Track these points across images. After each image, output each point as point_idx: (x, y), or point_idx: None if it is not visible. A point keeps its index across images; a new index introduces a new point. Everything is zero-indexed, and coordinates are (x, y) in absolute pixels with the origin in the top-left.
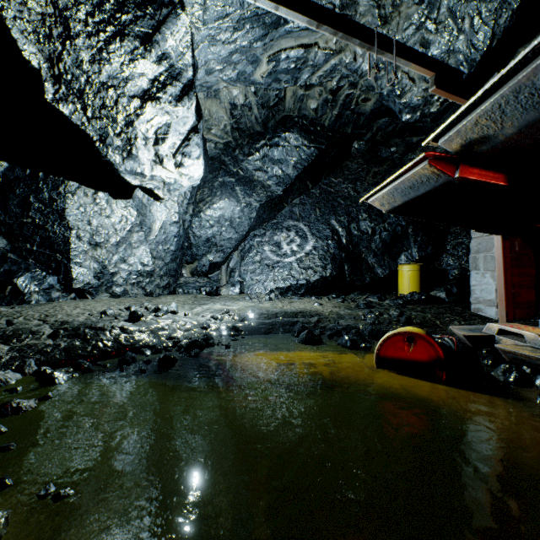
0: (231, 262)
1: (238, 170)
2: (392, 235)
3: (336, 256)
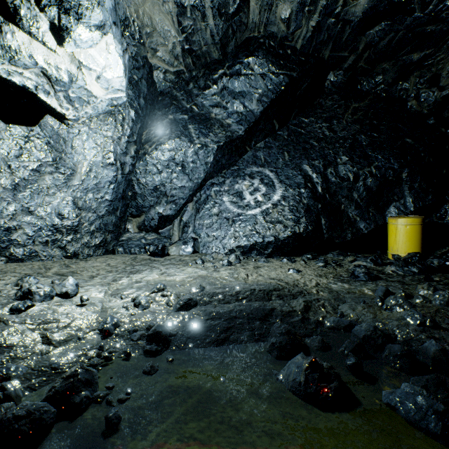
0: (184, 215)
1: (192, 106)
2: (381, 182)
3: (310, 207)
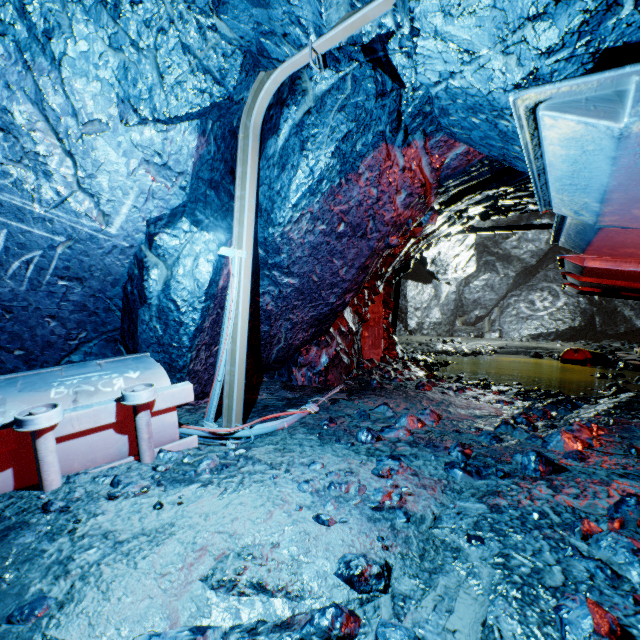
0: (492, 316)
1: (497, 251)
2: None
3: (586, 310)
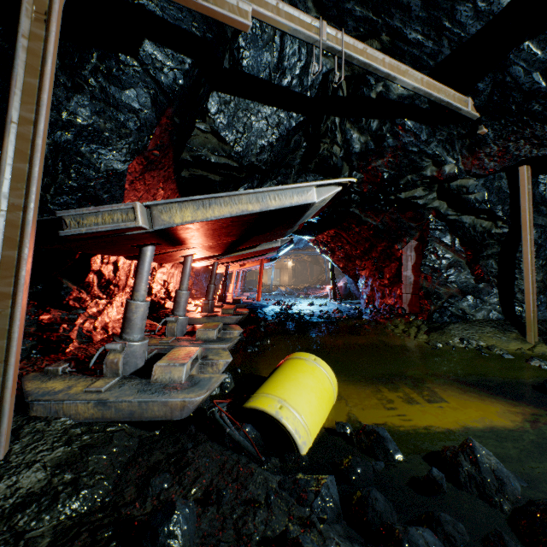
0: None
1: None
2: None
3: None
